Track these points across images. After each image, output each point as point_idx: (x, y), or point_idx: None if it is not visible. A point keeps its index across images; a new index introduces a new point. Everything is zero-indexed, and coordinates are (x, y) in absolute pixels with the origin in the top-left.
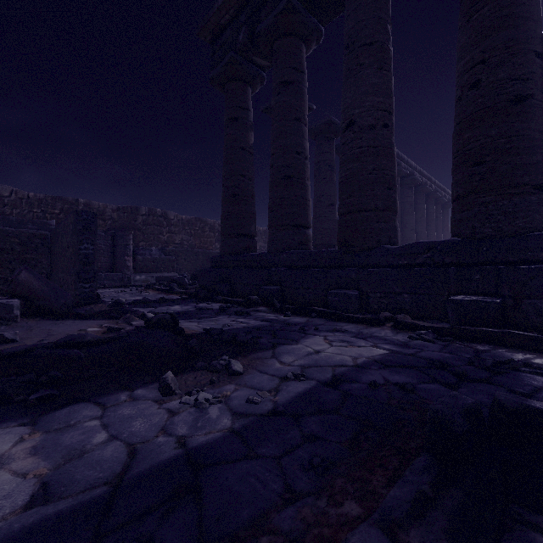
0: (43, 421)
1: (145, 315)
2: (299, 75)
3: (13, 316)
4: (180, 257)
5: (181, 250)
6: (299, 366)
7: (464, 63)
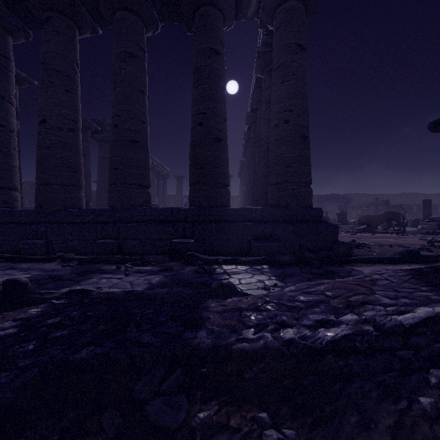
0: None
1: None
2: (4, 60)
3: None
4: None
5: None
6: None
7: (112, 111)
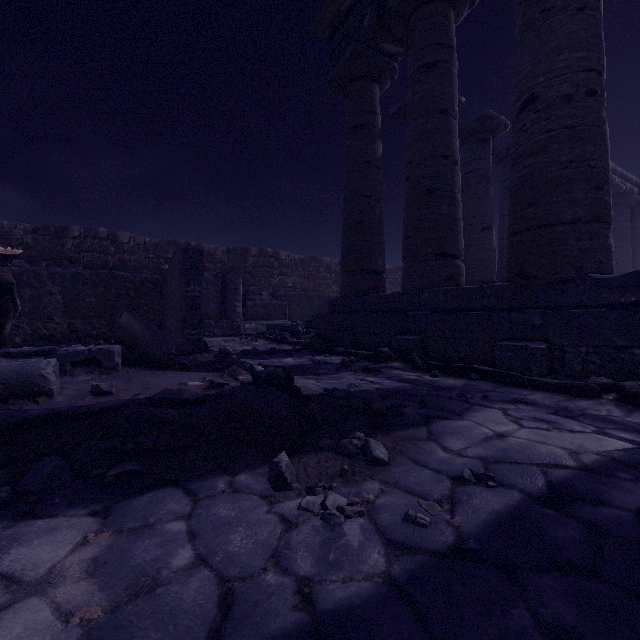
0: (117, 512)
1: (253, 368)
2: (446, 51)
3: (115, 364)
4: (292, 302)
5: (293, 294)
6: (477, 458)
7: None
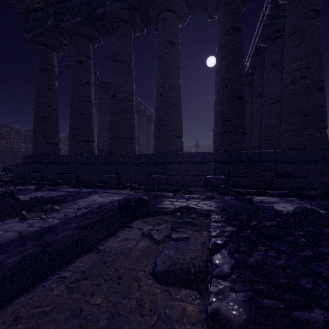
0: None
1: None
2: (88, 59)
3: None
4: None
5: None
6: (86, 205)
7: (158, 85)
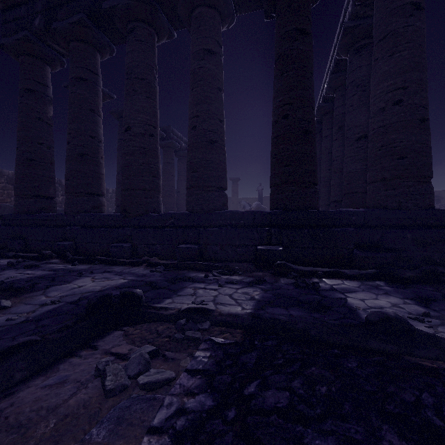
0: None
1: None
2: (94, 76)
3: None
4: None
5: None
6: (59, 296)
7: (190, 113)
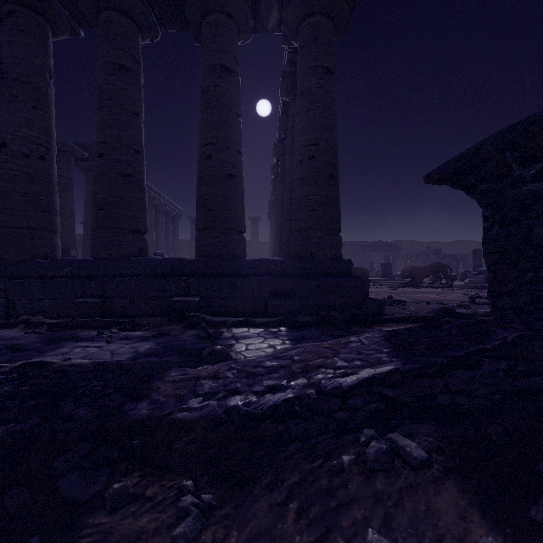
0: None
1: None
2: None
3: None
4: None
5: None
6: None
7: (96, 137)
